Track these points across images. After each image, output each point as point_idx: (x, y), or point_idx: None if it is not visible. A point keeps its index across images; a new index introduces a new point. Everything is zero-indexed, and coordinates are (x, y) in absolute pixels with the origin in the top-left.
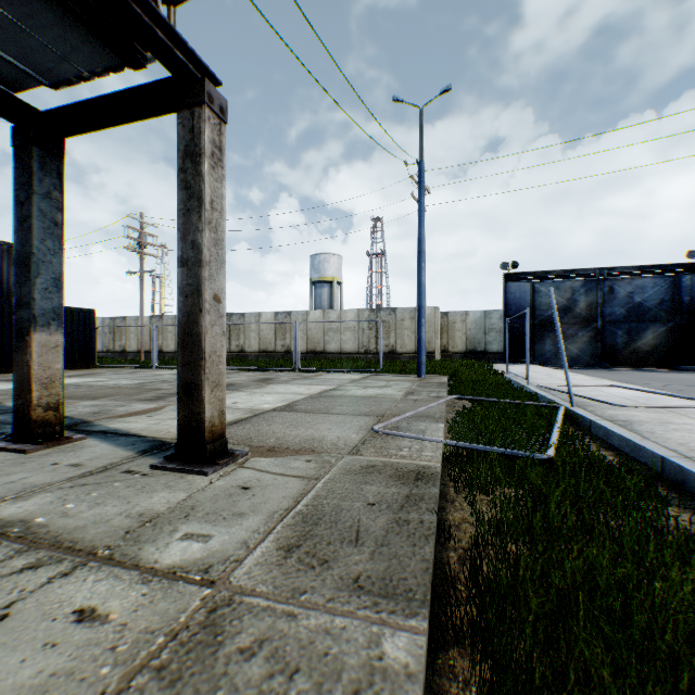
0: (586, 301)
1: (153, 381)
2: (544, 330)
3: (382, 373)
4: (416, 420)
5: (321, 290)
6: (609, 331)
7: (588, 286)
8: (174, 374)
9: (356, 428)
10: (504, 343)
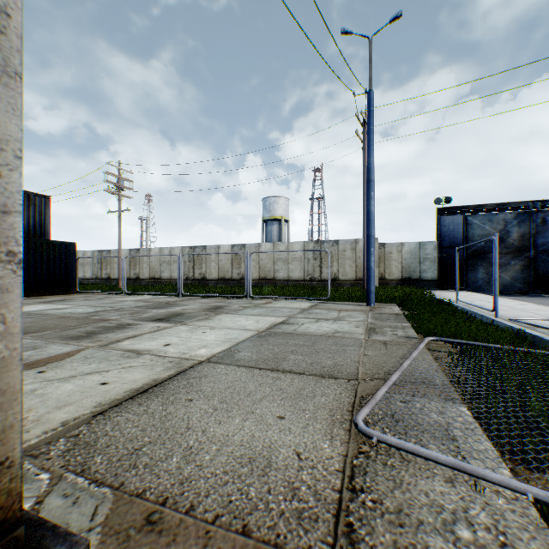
0: (519, 232)
1: (108, 309)
2: (477, 259)
3: (328, 299)
4: (413, 393)
5: (272, 227)
6: (542, 260)
7: (520, 218)
8: (136, 300)
9: (325, 416)
10: (438, 271)
